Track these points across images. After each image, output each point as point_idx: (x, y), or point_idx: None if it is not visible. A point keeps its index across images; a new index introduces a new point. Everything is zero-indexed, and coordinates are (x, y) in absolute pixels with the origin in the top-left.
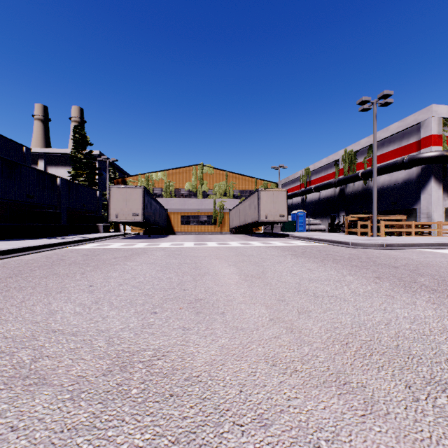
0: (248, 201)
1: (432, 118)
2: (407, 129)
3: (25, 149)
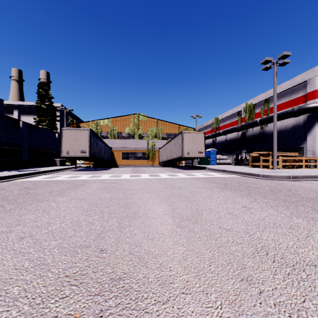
0: (173, 141)
1: (316, 77)
2: (296, 86)
3: None
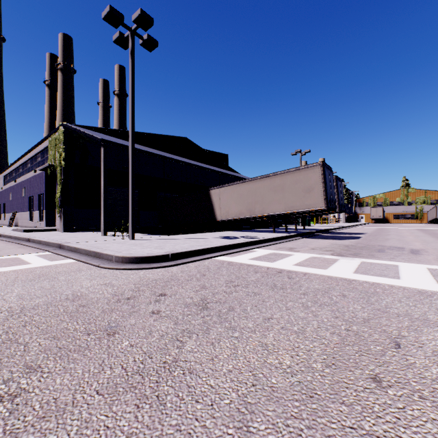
0: (433, 209)
1: None
2: None
3: None
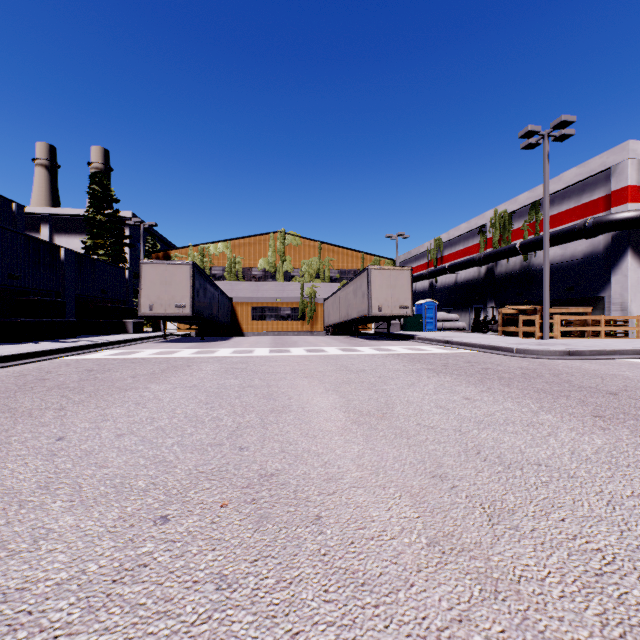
0: (352, 285)
1: (629, 161)
2: (590, 178)
3: (15, 206)
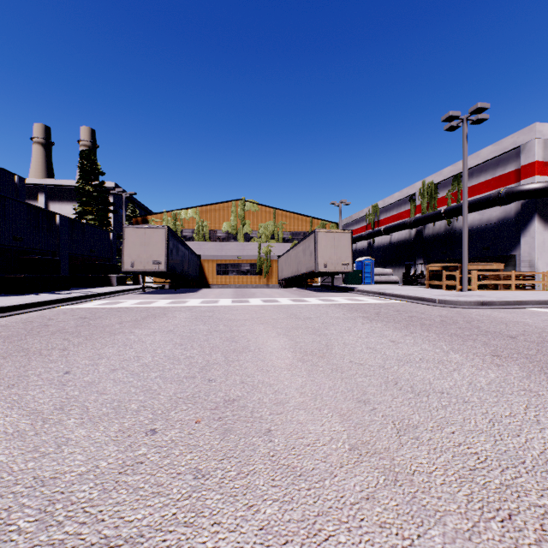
0: (301, 245)
1: (535, 140)
2: (503, 154)
3: (17, 179)
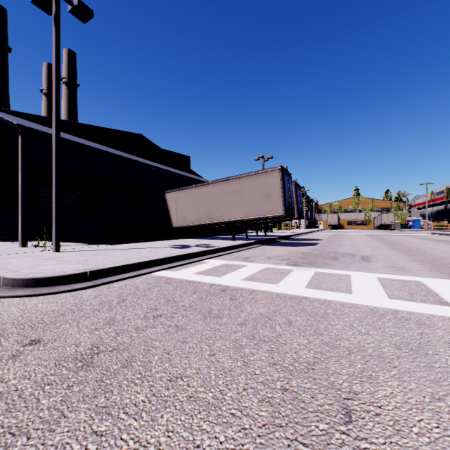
0: (379, 216)
1: None
2: None
3: None
